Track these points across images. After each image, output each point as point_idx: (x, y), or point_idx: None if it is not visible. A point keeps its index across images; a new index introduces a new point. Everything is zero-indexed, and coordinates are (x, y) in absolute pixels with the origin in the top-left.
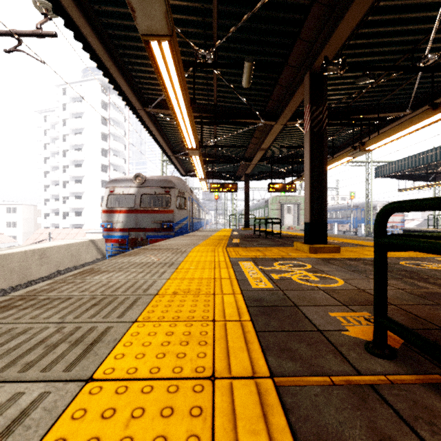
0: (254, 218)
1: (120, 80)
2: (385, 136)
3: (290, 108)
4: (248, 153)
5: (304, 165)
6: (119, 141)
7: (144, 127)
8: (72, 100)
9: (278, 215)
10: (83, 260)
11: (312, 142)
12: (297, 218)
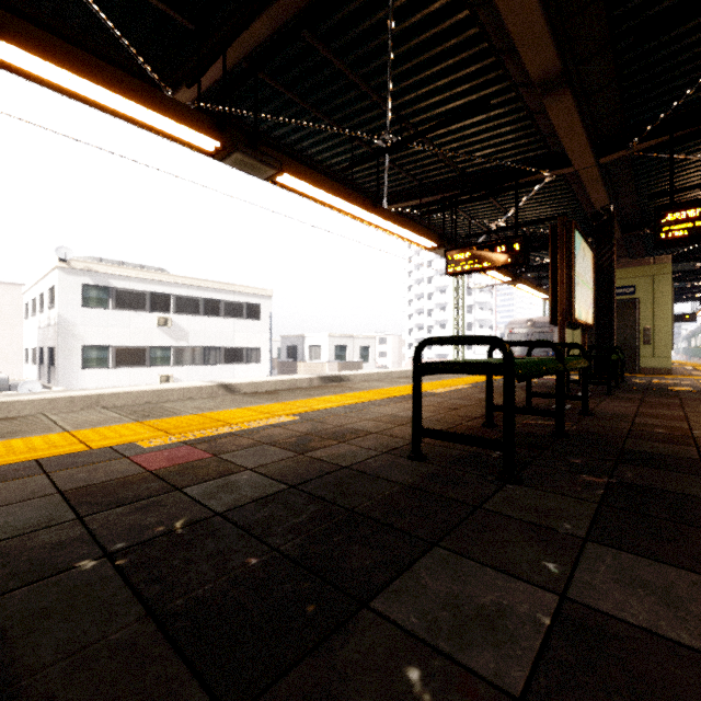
0: None
1: None
2: None
3: None
4: None
5: None
6: None
7: None
8: None
9: None
10: None
11: None
12: None
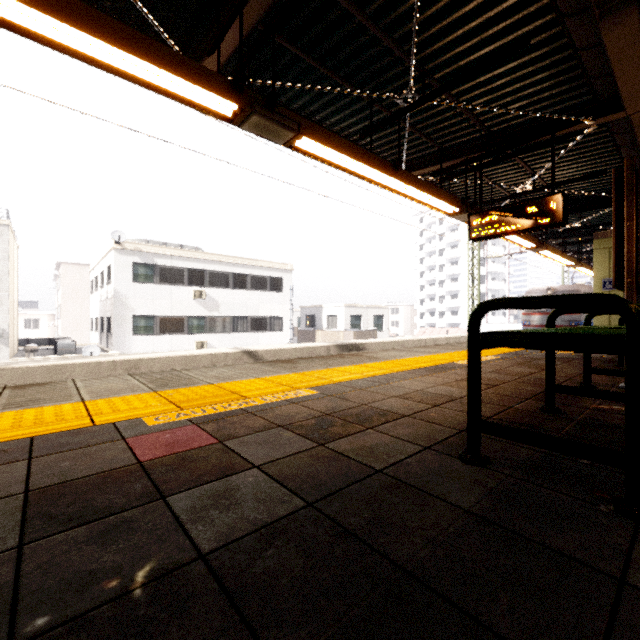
0: None
1: None
2: None
3: None
4: None
5: None
6: None
7: None
8: None
9: None
10: None
11: None
12: None
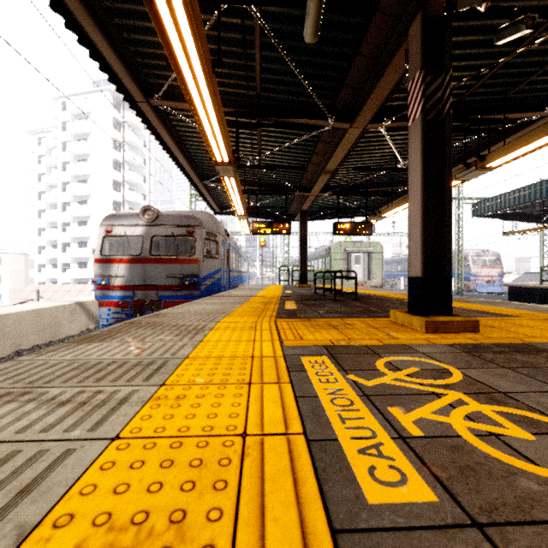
0: (313, 271)
1: (100, 40)
2: (524, 141)
3: (376, 96)
4: (306, 179)
5: (409, 178)
6: (137, 171)
7: (152, 133)
8: (75, 117)
9: (343, 267)
10: (65, 333)
11: (424, 138)
12: (368, 271)
